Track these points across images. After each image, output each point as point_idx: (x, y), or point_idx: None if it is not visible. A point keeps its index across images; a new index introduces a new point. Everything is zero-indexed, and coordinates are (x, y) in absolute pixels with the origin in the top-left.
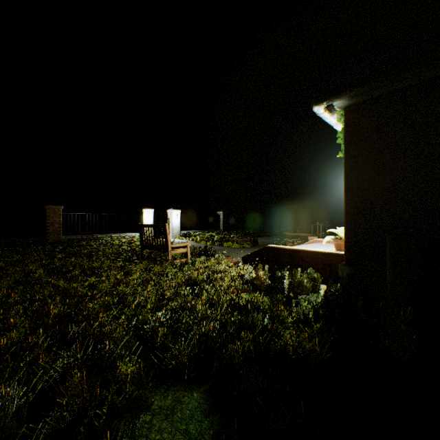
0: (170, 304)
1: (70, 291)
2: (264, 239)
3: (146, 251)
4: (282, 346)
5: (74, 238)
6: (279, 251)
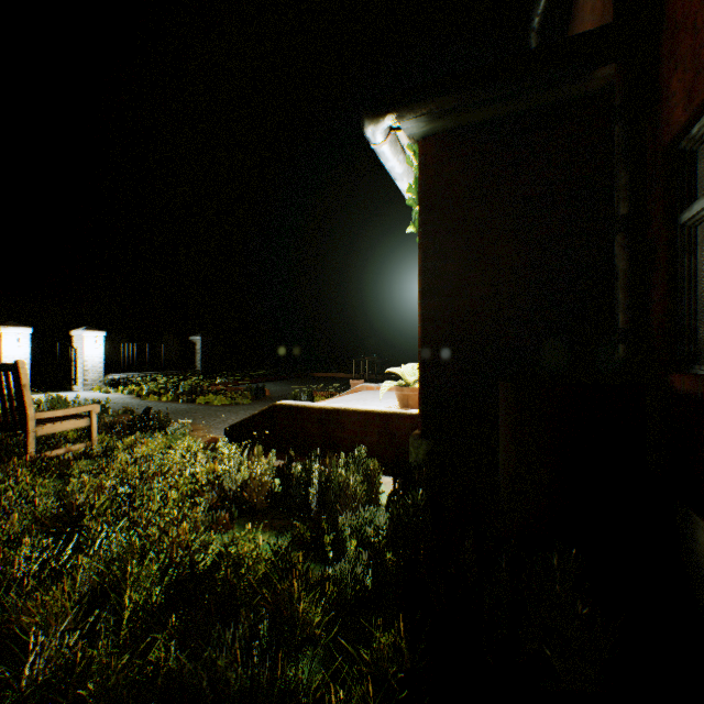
0: None
1: None
2: (277, 386)
3: None
4: None
5: None
6: (301, 413)
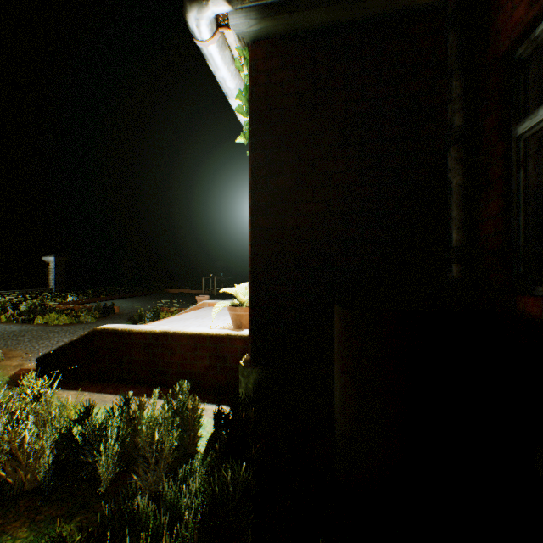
0: None
1: None
2: (129, 303)
3: None
4: None
5: None
6: (125, 338)
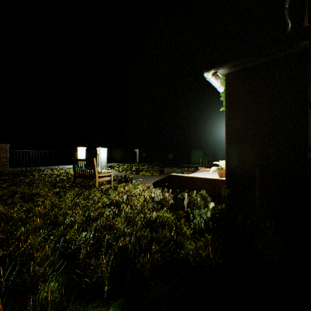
0: (95, 223)
1: (7, 215)
2: (168, 169)
3: (79, 180)
4: (184, 255)
5: (19, 170)
6: (179, 178)
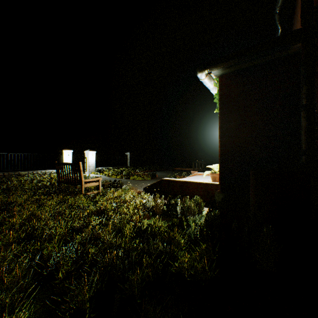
0: (78, 235)
1: None
2: (160, 173)
3: (64, 185)
4: (178, 268)
5: None
6: (172, 182)
